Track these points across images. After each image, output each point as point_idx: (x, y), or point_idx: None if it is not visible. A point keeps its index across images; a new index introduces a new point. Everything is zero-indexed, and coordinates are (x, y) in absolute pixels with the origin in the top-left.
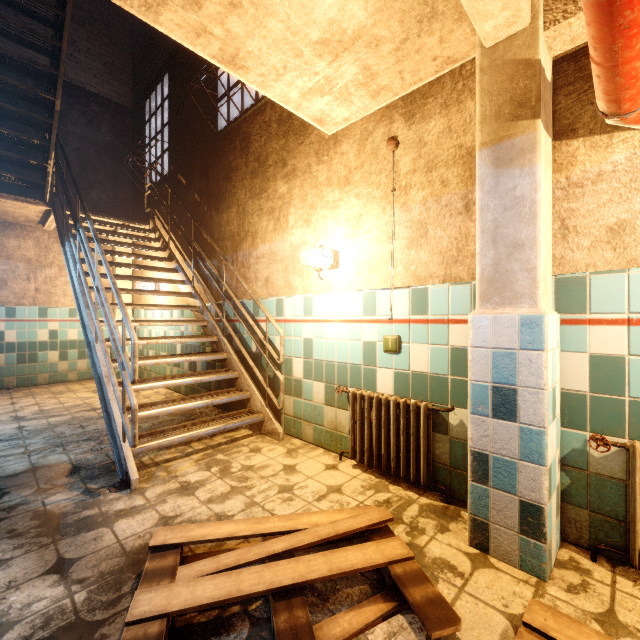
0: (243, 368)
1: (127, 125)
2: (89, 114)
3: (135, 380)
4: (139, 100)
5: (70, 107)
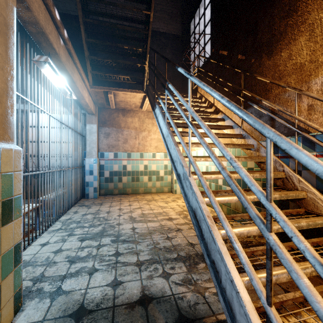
0: None
1: (178, 46)
2: (161, 45)
3: None
4: (186, 26)
5: (152, 43)
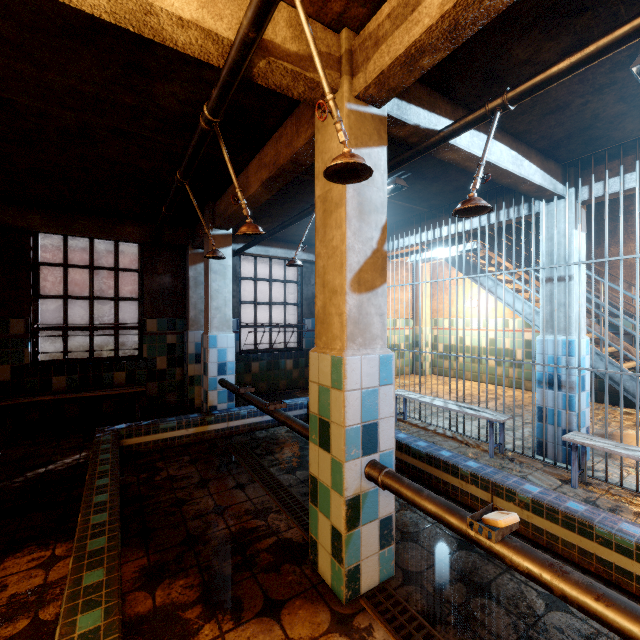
0: None
1: None
2: None
3: None
4: None
5: None
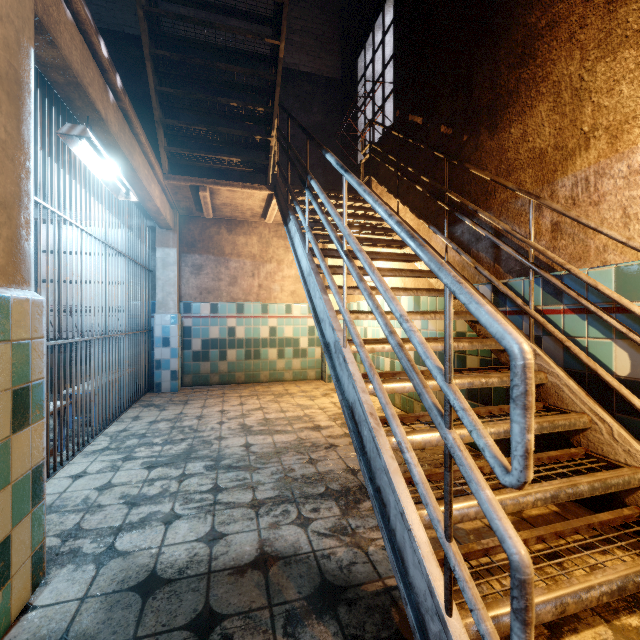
0: (601, 410)
1: (336, 99)
2: (302, 96)
3: (524, 483)
4: (350, 63)
5: (286, 94)
